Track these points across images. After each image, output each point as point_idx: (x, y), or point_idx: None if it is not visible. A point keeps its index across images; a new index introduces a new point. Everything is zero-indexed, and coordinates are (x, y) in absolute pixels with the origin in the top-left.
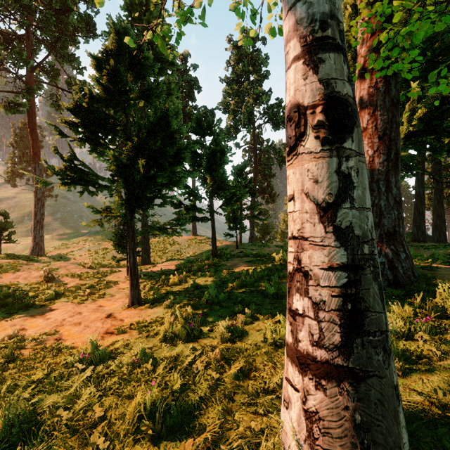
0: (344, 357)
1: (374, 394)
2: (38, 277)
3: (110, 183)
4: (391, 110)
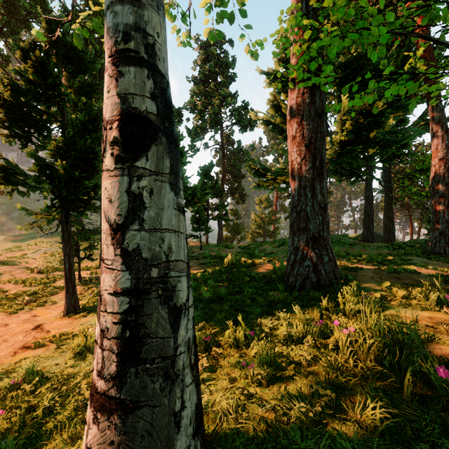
0: (117, 388)
1: (142, 425)
2: None
3: (36, 184)
4: (316, 120)
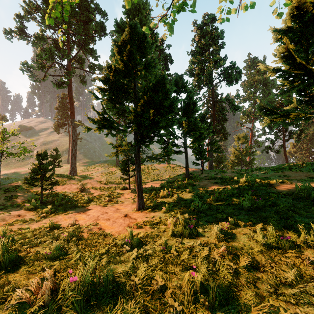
0: None
1: None
2: (76, 188)
3: (127, 127)
4: None
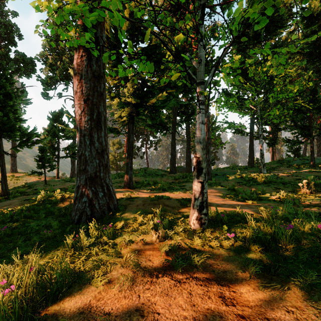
0: None
1: None
2: None
3: None
4: (93, 80)
